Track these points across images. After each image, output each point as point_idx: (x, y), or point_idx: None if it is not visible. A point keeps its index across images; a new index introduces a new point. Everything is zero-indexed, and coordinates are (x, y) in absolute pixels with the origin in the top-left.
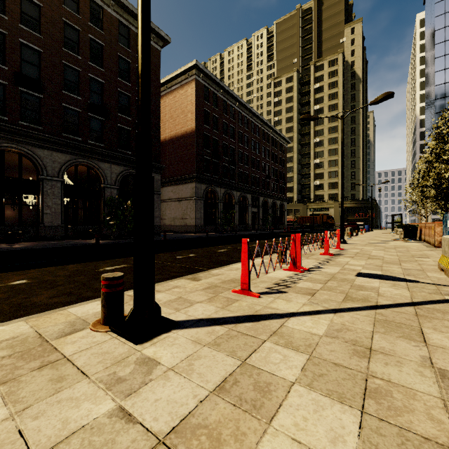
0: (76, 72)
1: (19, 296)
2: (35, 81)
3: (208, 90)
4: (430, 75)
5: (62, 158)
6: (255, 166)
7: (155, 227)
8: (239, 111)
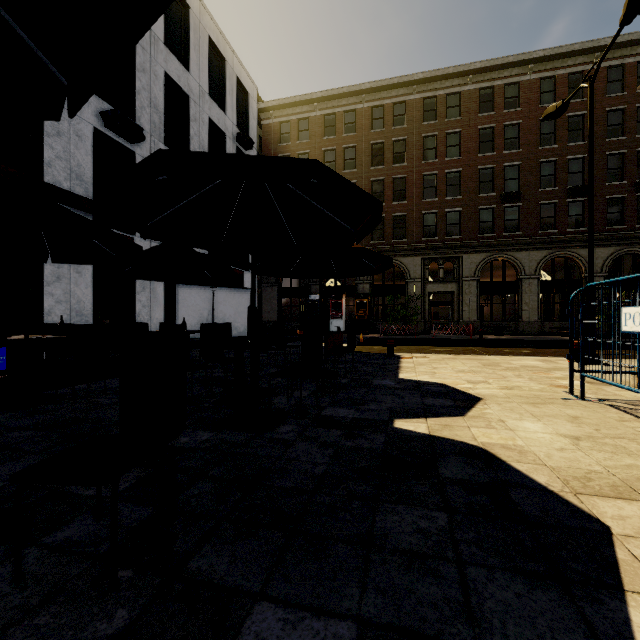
0: (552, 163)
1: (530, 354)
2: (515, 193)
3: None
4: None
5: (538, 256)
6: None
7: None
8: None
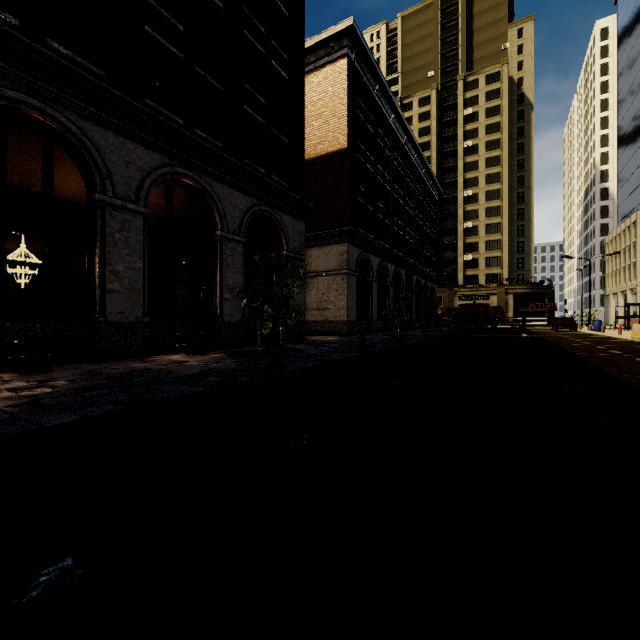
0: None
1: None
2: None
3: (361, 82)
4: (632, 103)
5: (145, 160)
6: (409, 224)
7: (297, 325)
8: (394, 128)
